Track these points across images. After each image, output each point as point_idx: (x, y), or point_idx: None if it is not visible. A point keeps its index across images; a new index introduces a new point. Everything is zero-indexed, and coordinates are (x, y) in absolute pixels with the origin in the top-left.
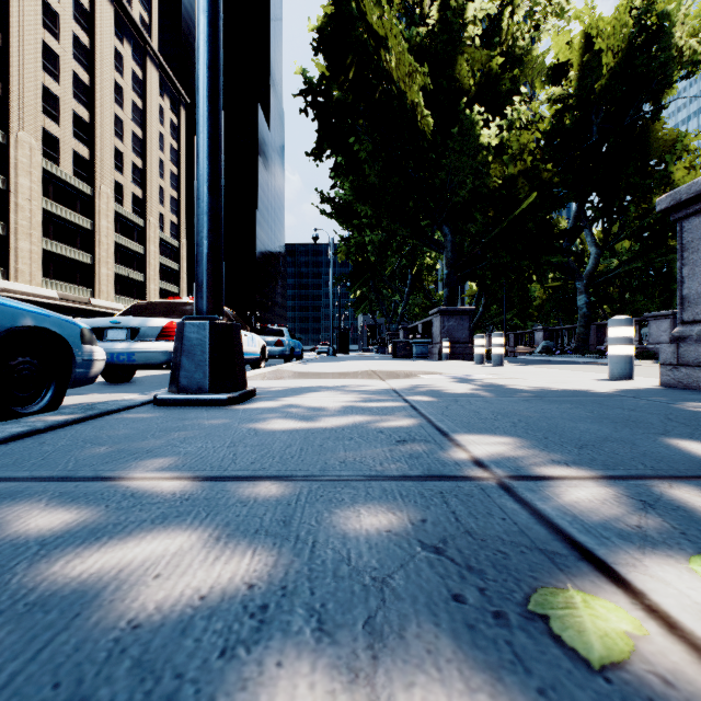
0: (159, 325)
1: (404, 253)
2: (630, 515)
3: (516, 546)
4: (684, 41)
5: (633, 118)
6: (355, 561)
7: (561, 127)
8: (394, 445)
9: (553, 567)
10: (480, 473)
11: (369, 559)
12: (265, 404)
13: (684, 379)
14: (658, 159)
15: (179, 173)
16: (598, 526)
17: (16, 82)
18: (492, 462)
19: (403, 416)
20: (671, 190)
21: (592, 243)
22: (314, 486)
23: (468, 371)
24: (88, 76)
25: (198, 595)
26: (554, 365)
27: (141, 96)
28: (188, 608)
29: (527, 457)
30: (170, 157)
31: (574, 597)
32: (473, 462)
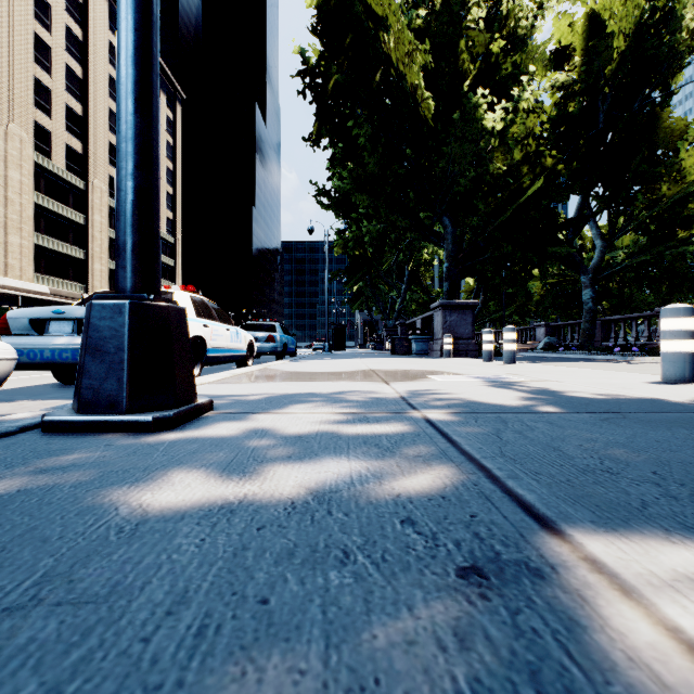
0: None
1: (402, 247)
2: None
3: None
4: None
5: (642, 104)
6: None
7: (566, 114)
8: (460, 596)
9: None
10: None
11: None
12: (214, 429)
13: None
14: (666, 148)
15: (174, 169)
16: None
17: (6, 73)
18: None
19: (438, 462)
20: (681, 179)
21: (597, 236)
22: None
23: (482, 371)
24: (81, 68)
25: None
26: (564, 362)
27: None
28: None
29: None
30: (165, 152)
31: None
32: None
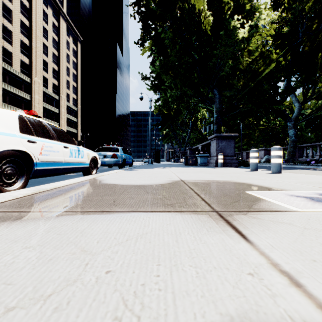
0: None
1: (190, 108)
2: None
3: None
4: None
5: None
6: None
7: (280, 34)
8: None
9: None
10: None
11: None
12: None
13: None
14: None
15: (77, 74)
16: None
17: None
18: None
19: None
20: None
21: (296, 101)
22: None
23: (285, 183)
24: (28, 22)
25: None
26: (291, 170)
27: (57, 35)
28: None
29: None
30: (72, 66)
31: None
32: None
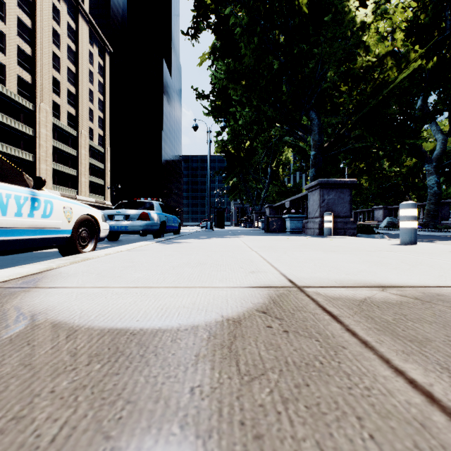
0: None
1: (270, 145)
2: None
3: None
4: None
5: None
6: None
7: (416, 23)
8: None
9: None
10: None
11: None
12: None
13: None
14: None
15: (104, 100)
16: None
17: None
18: None
19: None
20: None
21: (437, 131)
22: None
23: None
24: (30, 21)
25: None
26: None
27: (75, 42)
28: None
29: None
30: (97, 88)
31: None
32: None
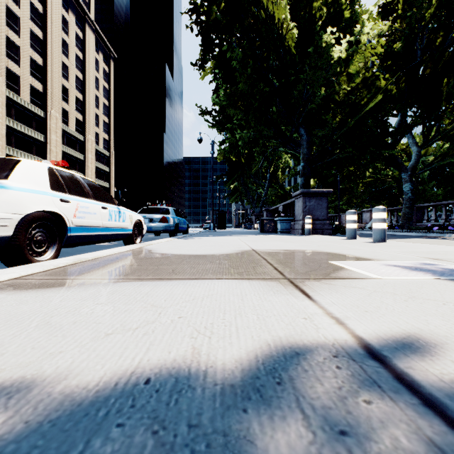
0: None
1: (267, 154)
2: None
3: None
4: None
5: (453, 40)
6: None
7: (392, 51)
8: None
9: None
10: None
11: None
12: None
13: None
14: None
15: (109, 105)
16: None
17: None
18: None
19: None
20: None
21: (413, 144)
22: None
23: (383, 253)
24: (41, 33)
25: None
26: (404, 239)
27: (82, 51)
28: None
29: None
30: (103, 94)
31: None
32: None
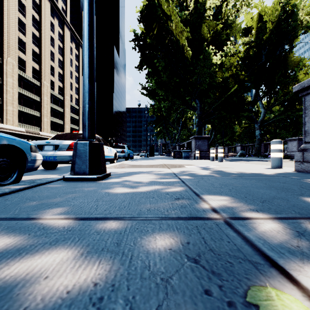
0: (68, 144)
1: (178, 111)
2: (292, 239)
3: (236, 258)
4: (303, 17)
5: (280, 51)
6: (152, 268)
7: (248, 55)
8: (174, 200)
9: (257, 272)
10: (215, 216)
11: (160, 266)
12: (114, 180)
13: (306, 168)
14: (291, 70)
15: (79, 76)
16: (277, 246)
17: (6, 36)
18: (221, 210)
19: (178, 186)
20: (297, 83)
21: (262, 107)
22: (134, 223)
23: (207, 164)
24: (38, 33)
25: (66, 290)
26: (245, 161)
27: (62, 42)
28: (59, 299)
29: (237, 207)
30: (75, 69)
31: (271, 292)
32: (212, 210)
